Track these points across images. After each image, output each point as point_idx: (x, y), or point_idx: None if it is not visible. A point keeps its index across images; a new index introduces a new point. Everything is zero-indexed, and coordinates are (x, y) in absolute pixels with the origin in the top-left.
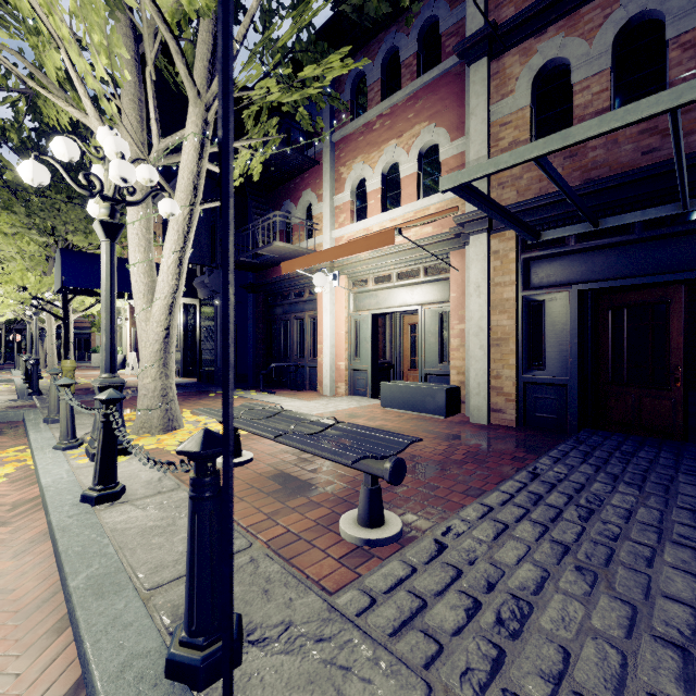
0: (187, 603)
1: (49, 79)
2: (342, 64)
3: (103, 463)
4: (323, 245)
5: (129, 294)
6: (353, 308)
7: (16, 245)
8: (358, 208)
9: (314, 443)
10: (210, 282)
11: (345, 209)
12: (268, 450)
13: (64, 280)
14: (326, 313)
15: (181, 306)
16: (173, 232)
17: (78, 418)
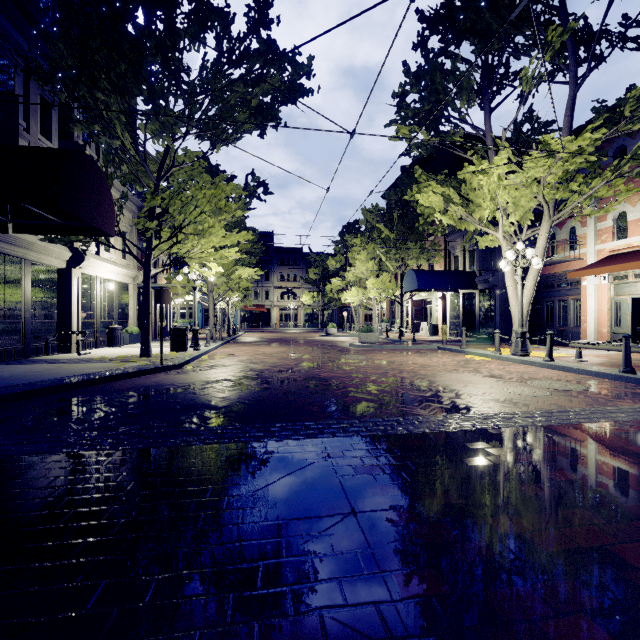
0: (624, 362)
1: (474, 218)
2: (626, 188)
3: (550, 351)
4: (587, 255)
5: (434, 289)
6: (614, 293)
7: (367, 266)
8: (618, 230)
9: (638, 345)
10: (493, 280)
11: (606, 231)
12: (590, 360)
13: (418, 286)
14: (590, 297)
15: (460, 293)
16: (533, 272)
17: (468, 348)
